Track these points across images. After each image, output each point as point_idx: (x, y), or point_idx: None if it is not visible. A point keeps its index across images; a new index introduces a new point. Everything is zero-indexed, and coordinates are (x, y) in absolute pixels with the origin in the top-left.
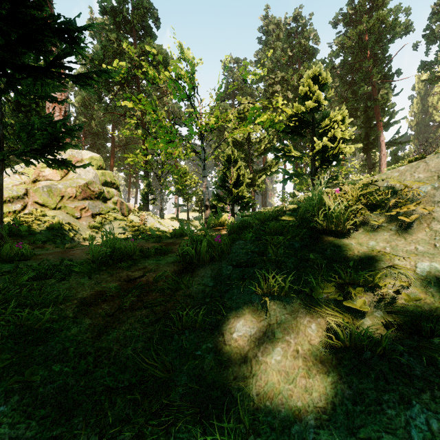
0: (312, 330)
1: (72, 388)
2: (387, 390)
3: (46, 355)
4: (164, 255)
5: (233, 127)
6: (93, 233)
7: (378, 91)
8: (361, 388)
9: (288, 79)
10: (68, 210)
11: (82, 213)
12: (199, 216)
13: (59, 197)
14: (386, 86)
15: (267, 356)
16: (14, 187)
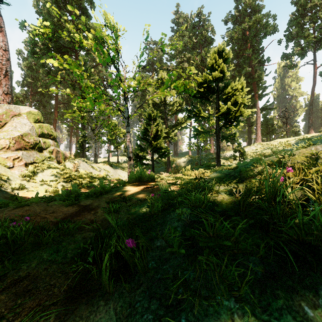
0: None
1: None
2: None
3: None
4: (68, 237)
5: (153, 92)
6: (24, 181)
7: (255, 71)
8: None
9: (193, 59)
10: None
11: (15, 163)
12: (126, 160)
13: None
14: (260, 68)
15: None
16: None
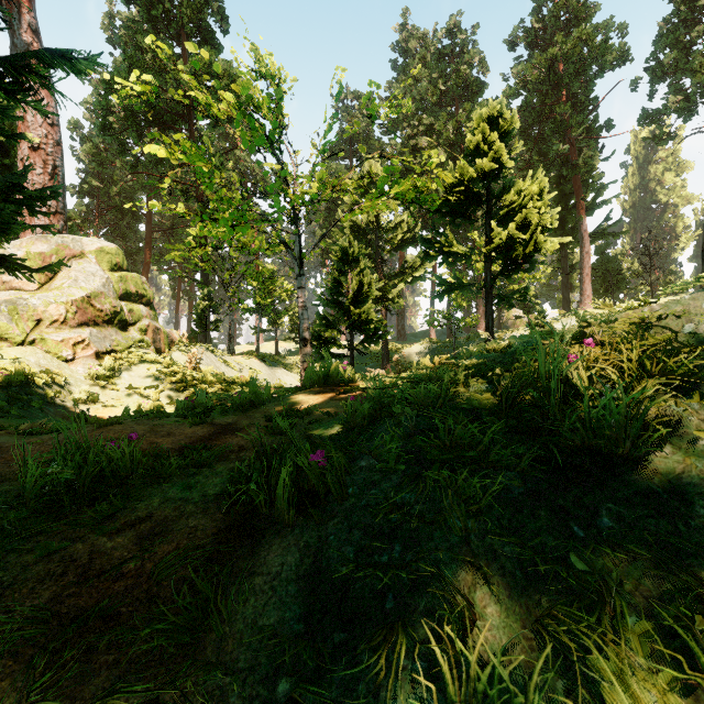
0: None
1: None
2: None
3: None
4: (204, 469)
5: (351, 203)
6: (95, 388)
7: (578, 152)
8: None
9: (439, 128)
10: (49, 345)
11: (77, 351)
12: (295, 349)
13: (32, 322)
14: (590, 145)
15: None
16: None
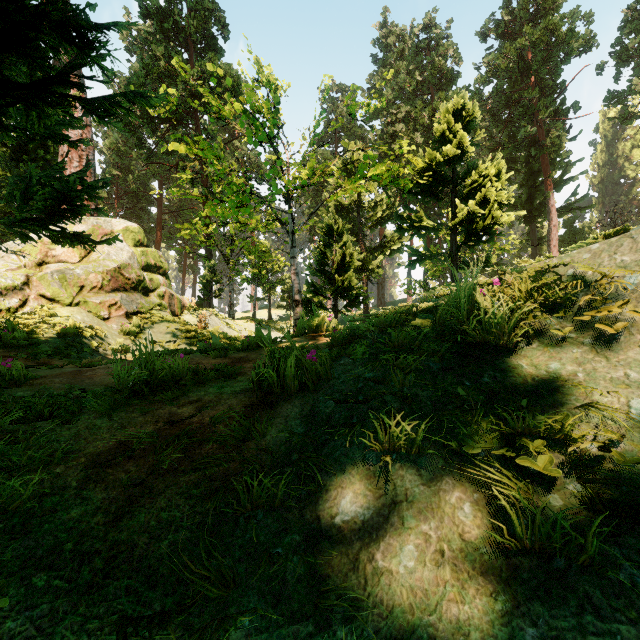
0: (465, 514)
1: (64, 617)
2: (600, 632)
3: (25, 556)
4: (230, 379)
5: (336, 185)
6: (127, 341)
7: (546, 133)
8: (554, 625)
9: (416, 115)
10: (90, 306)
11: (112, 311)
12: (286, 315)
13: (77, 288)
14: (557, 126)
15: (391, 560)
16: (8, 272)
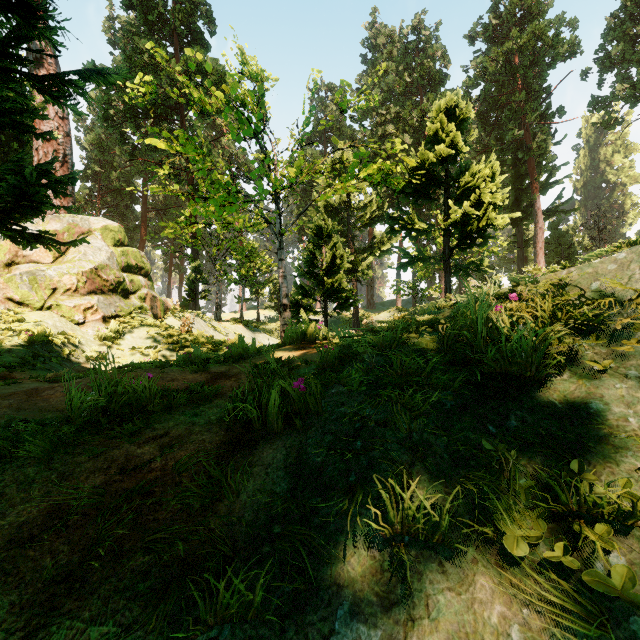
0: None
1: None
2: None
3: None
4: (206, 403)
5: (325, 185)
6: (103, 347)
7: (532, 136)
8: None
9: (405, 116)
10: (63, 310)
11: (87, 315)
12: (274, 316)
13: (49, 290)
14: (543, 130)
15: None
16: None
